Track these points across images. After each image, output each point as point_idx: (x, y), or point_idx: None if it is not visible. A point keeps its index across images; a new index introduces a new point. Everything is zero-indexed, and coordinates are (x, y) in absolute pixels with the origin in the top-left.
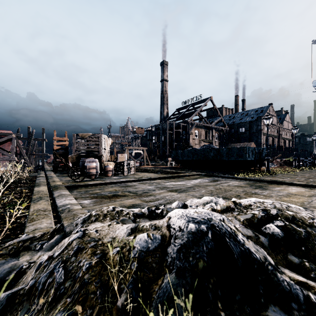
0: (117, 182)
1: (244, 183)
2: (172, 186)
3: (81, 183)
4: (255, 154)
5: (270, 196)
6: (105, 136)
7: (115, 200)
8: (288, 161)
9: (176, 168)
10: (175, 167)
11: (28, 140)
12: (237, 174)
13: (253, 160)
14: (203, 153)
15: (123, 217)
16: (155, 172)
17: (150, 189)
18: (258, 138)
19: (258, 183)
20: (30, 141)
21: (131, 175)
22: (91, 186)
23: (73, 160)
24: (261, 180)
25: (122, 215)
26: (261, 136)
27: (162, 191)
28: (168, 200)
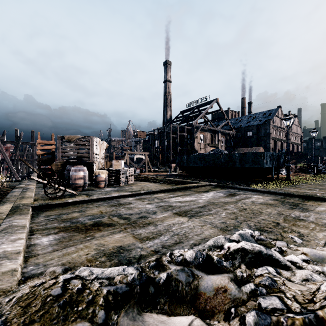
0: (107, 198)
1: (271, 199)
2: (179, 204)
3: (57, 202)
4: (273, 161)
5: (324, 224)
6: (98, 139)
7: (93, 236)
8: (304, 167)
9: (181, 175)
10: (179, 174)
11: (15, 144)
12: (254, 183)
13: (271, 167)
14: (212, 159)
15: (74, 325)
16: (157, 181)
17: (150, 210)
18: (266, 142)
19: (288, 198)
20: (18, 146)
21: (128, 186)
22: (70, 205)
23: (57, 167)
24: (291, 195)
25: (75, 311)
26: (270, 140)
27: (166, 214)
28: (175, 235)
